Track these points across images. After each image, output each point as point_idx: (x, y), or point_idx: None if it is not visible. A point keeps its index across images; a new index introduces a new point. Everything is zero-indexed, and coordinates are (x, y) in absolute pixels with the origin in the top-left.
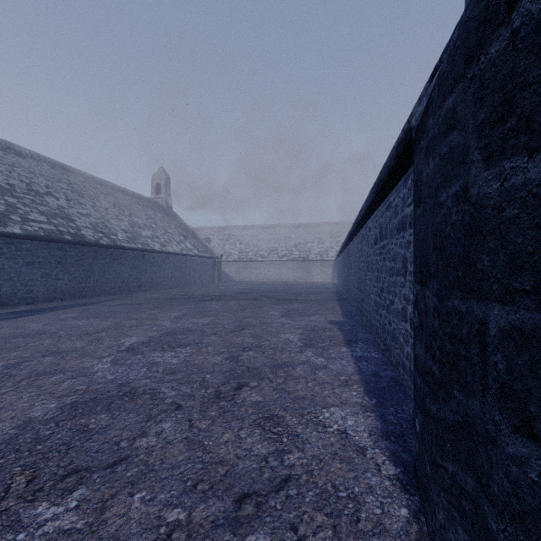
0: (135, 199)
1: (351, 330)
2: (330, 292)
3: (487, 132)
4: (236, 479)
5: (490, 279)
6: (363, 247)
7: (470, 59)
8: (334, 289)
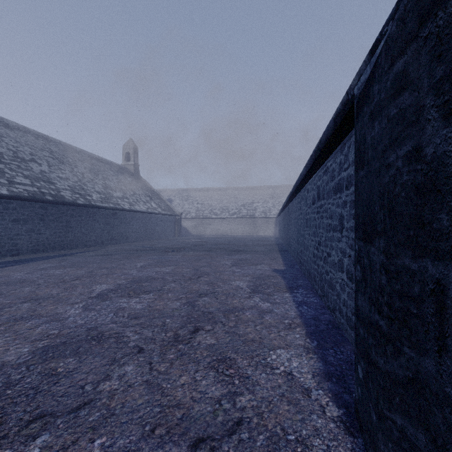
0: (108, 165)
1: (292, 278)
2: (273, 245)
3: (447, 88)
4: (191, 423)
5: (451, 239)
6: (301, 206)
7: (425, 18)
8: (276, 242)
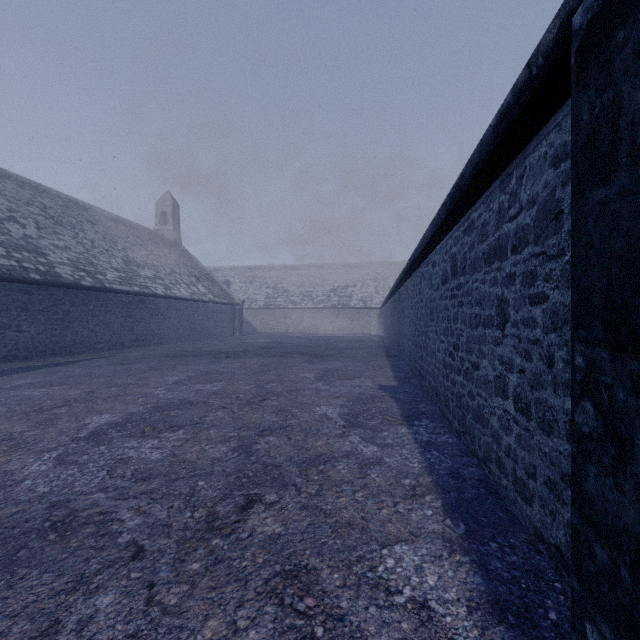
0: (133, 230)
1: (409, 400)
2: (376, 347)
3: None
4: None
5: None
6: (422, 289)
7: None
8: (381, 343)
